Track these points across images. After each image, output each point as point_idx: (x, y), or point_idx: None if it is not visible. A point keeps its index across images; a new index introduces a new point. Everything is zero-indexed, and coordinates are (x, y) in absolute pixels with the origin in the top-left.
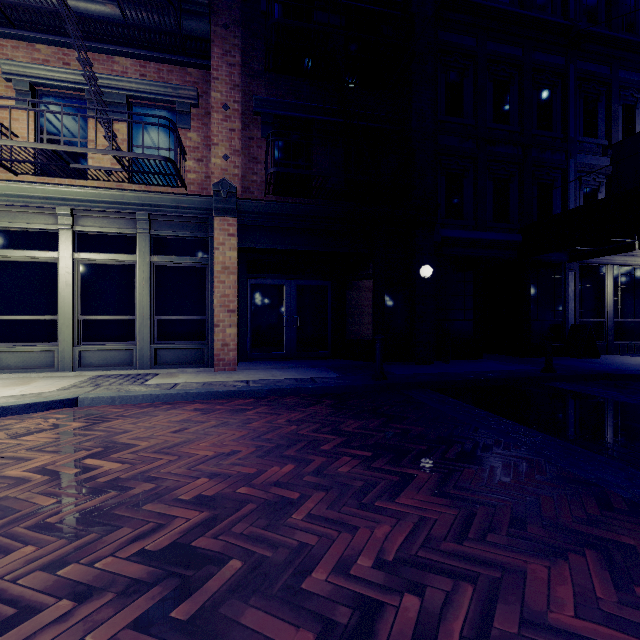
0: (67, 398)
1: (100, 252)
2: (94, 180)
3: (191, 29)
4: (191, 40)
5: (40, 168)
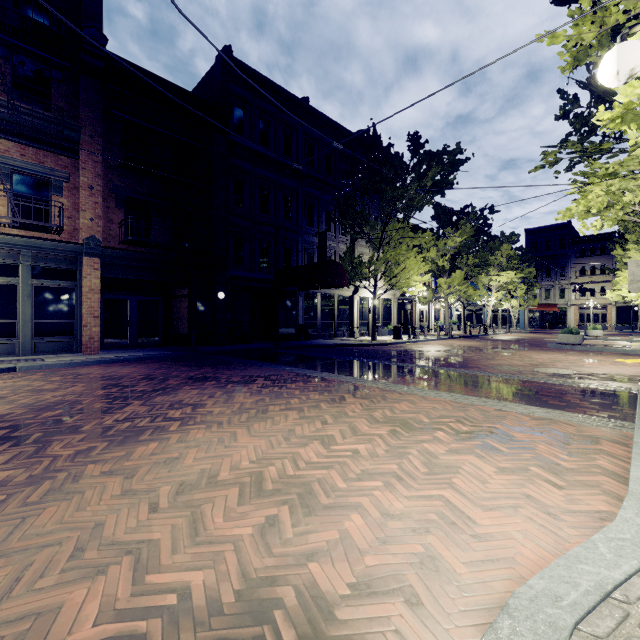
0: (12, 367)
1: None
2: None
3: (66, 135)
4: (64, 139)
5: None
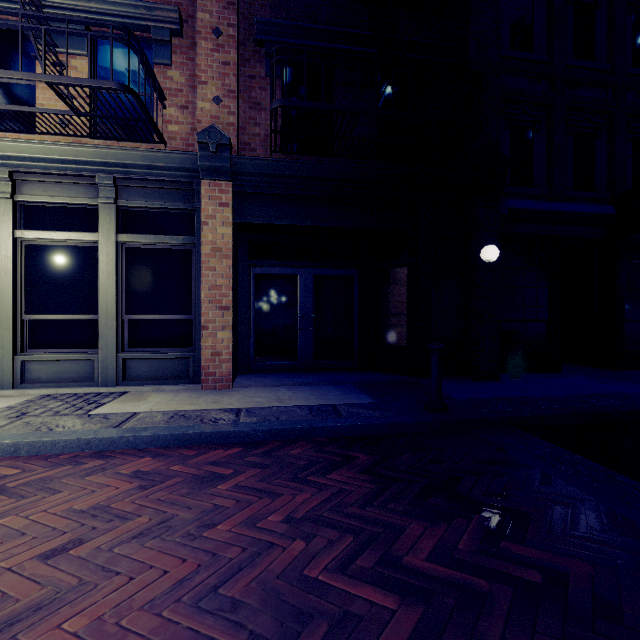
0: None
1: (51, 230)
2: (43, 134)
3: None
4: None
5: None
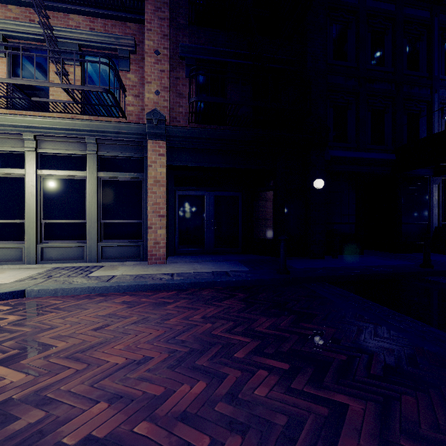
0: (16, 290)
1: (58, 169)
2: (53, 112)
3: None
4: None
5: (9, 102)
